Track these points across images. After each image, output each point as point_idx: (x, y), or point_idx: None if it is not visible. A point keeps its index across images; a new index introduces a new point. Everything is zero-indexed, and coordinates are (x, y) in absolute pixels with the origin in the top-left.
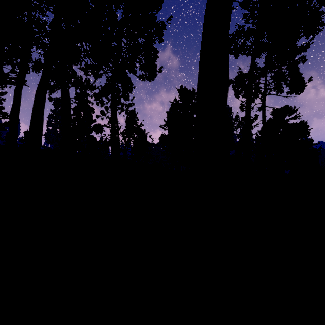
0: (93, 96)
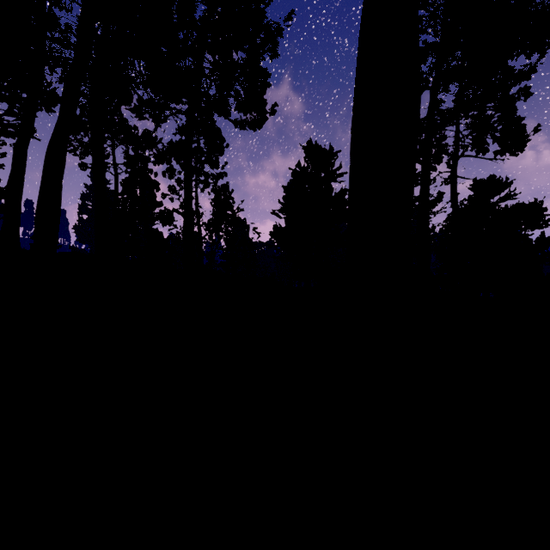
0: (153, 156)
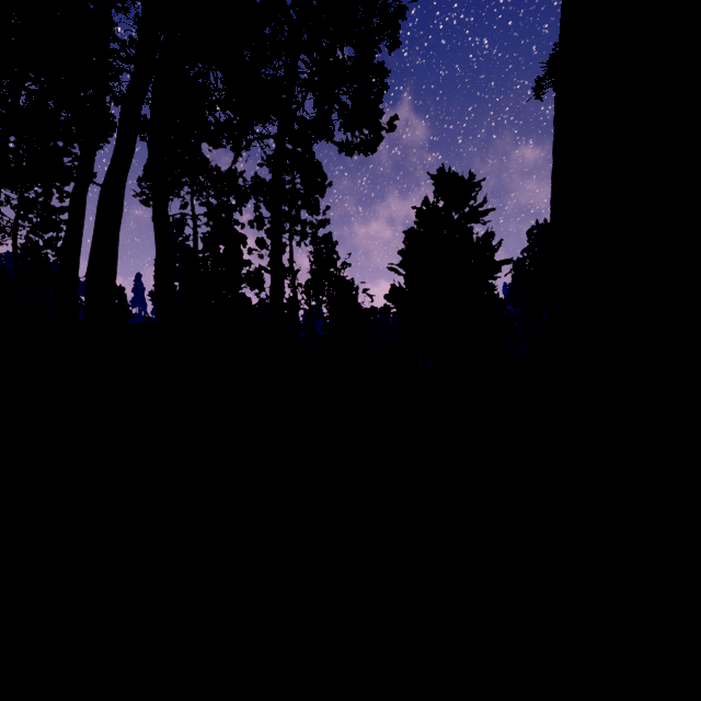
0: (233, 197)
